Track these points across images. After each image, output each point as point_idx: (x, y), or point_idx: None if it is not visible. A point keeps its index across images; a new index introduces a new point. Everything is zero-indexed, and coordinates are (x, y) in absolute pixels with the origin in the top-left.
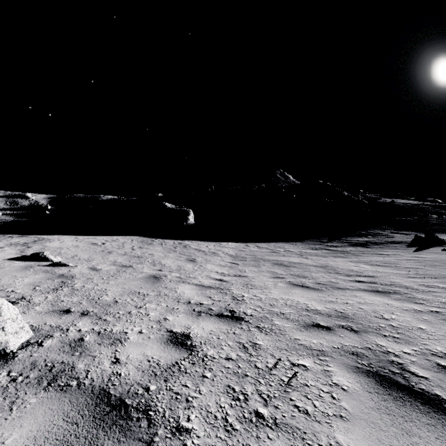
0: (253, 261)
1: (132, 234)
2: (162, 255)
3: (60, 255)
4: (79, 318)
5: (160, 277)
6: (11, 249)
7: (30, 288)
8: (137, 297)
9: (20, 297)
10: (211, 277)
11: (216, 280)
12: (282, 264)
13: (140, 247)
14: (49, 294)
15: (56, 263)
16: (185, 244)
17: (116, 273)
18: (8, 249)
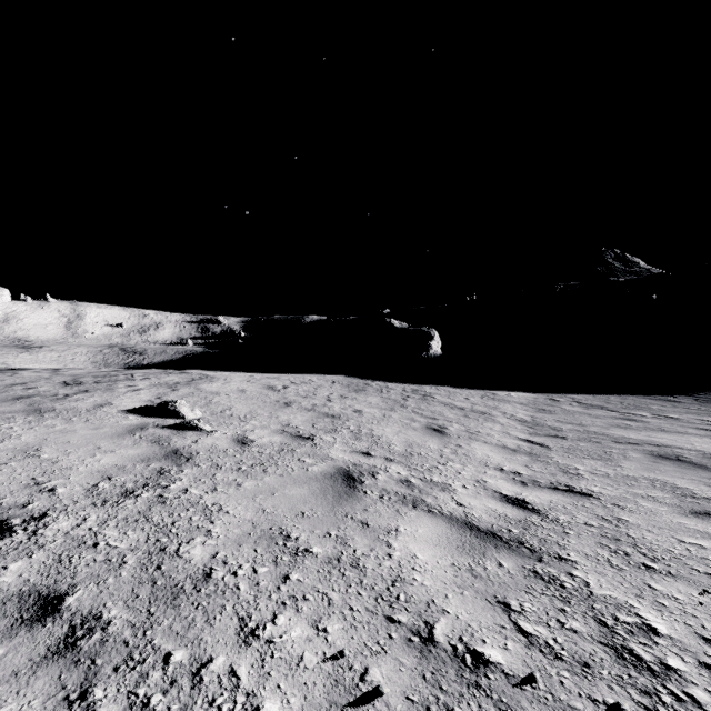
0: (586, 442)
1: (337, 372)
2: (378, 414)
3: (207, 406)
4: (29, 673)
5: (360, 476)
6: (148, 393)
7: (88, 484)
8: (272, 563)
9: (41, 511)
10: (489, 489)
11: (505, 502)
12: (683, 459)
13: (342, 395)
14: (100, 509)
15: (183, 422)
16: (423, 392)
17: (272, 455)
18: (144, 392)
